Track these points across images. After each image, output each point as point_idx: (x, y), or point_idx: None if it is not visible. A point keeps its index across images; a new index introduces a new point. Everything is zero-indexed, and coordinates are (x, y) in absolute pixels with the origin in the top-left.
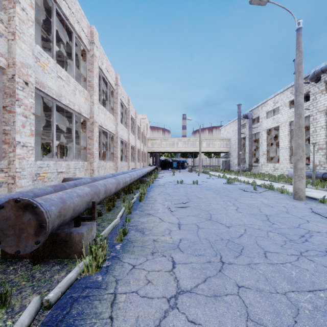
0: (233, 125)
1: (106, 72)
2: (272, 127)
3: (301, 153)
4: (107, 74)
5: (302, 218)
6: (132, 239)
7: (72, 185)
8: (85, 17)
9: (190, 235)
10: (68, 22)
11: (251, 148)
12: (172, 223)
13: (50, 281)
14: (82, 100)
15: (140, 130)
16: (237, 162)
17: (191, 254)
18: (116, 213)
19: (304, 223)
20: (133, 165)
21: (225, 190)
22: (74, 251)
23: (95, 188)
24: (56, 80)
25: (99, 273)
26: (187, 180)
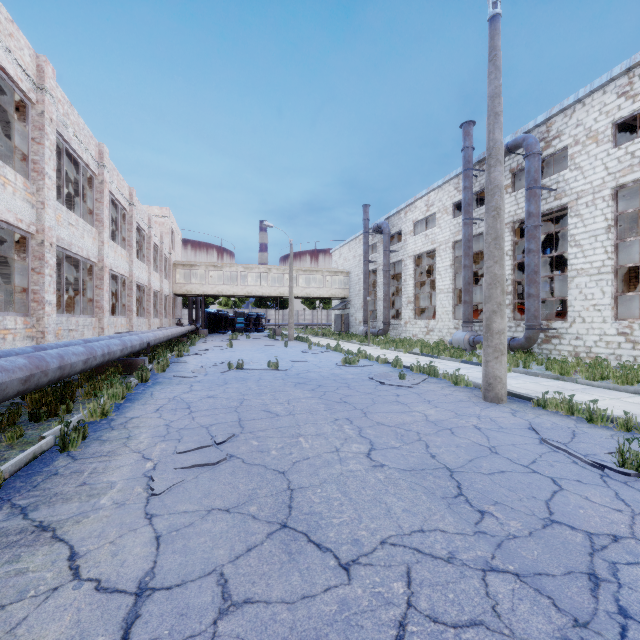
0: (355, 245)
1: None
2: (424, 252)
3: (500, 297)
4: None
5: (538, 471)
6: None
7: None
8: None
9: None
10: None
11: (387, 291)
12: (115, 585)
13: None
14: None
15: (149, 239)
16: (363, 318)
17: None
18: None
19: (555, 495)
20: (122, 325)
21: (339, 383)
22: None
23: None
24: None
25: None
26: (259, 358)
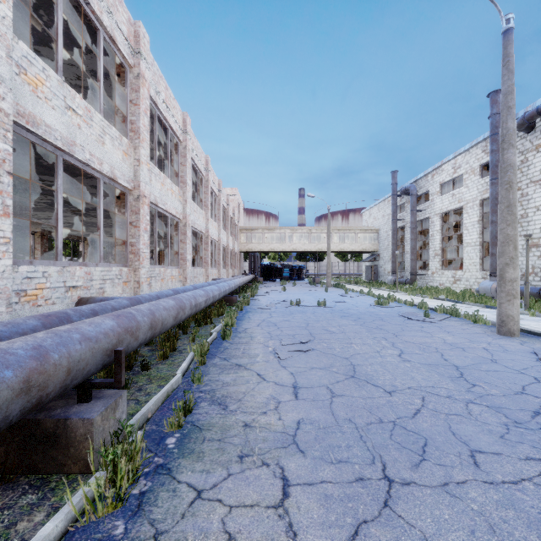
0: (383, 206)
1: (164, 108)
2: (451, 210)
3: (512, 252)
4: (167, 112)
5: (525, 373)
6: (201, 422)
7: (87, 312)
8: (123, 4)
9: (317, 413)
10: (90, 8)
11: (414, 245)
12: (283, 384)
13: (3, 540)
14: (117, 156)
15: (228, 213)
16: (391, 269)
17: (321, 460)
18: (177, 363)
19: (532, 384)
20: (215, 274)
21: (374, 317)
22: (73, 457)
23: (128, 320)
24: (63, 113)
25: (121, 513)
26: (308, 299)
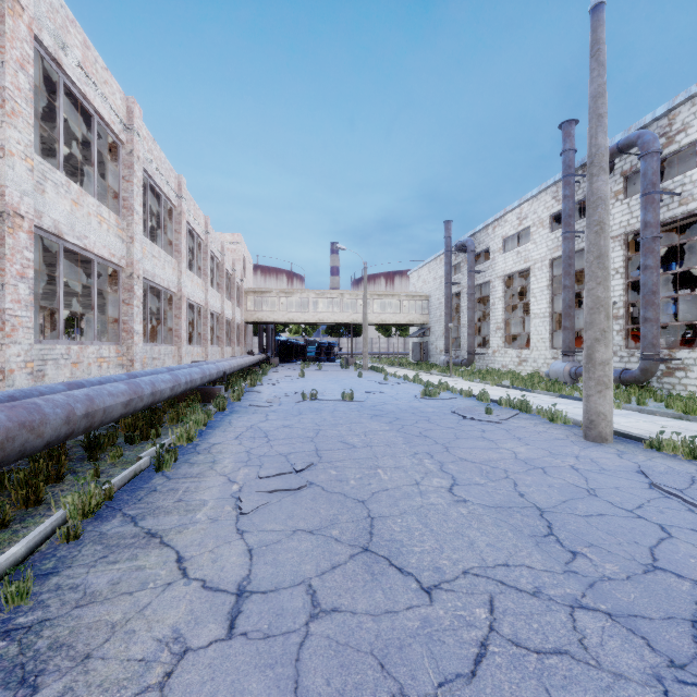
0: (435, 266)
1: (80, 77)
2: (515, 272)
3: (604, 323)
4: (88, 86)
5: (643, 516)
6: None
7: None
8: None
9: (259, 688)
10: None
11: (472, 317)
12: (218, 585)
13: None
14: None
15: (223, 267)
16: (445, 346)
17: None
18: (17, 539)
19: (662, 542)
20: (198, 354)
21: (418, 416)
22: None
23: None
24: None
25: None
26: (332, 388)
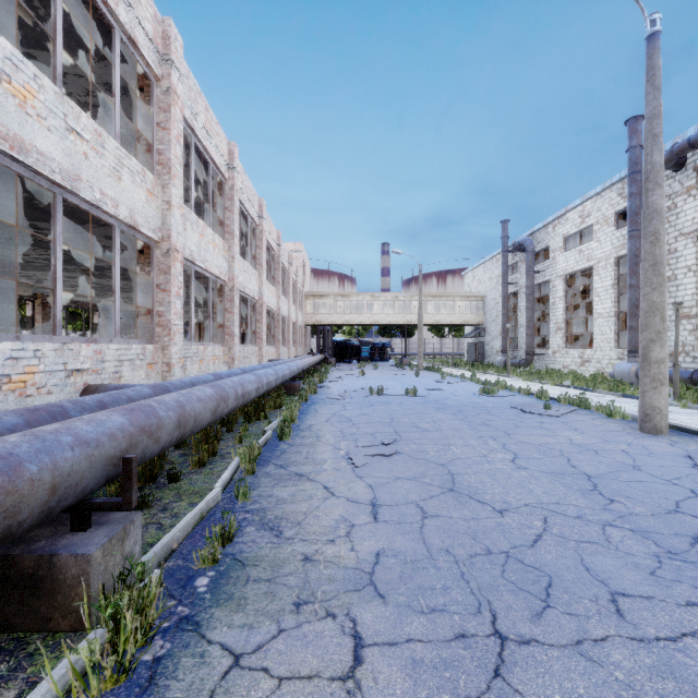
0: (491, 266)
1: (203, 135)
2: (577, 271)
3: (659, 325)
4: (207, 141)
5: (678, 484)
6: (245, 555)
7: (92, 405)
8: None
9: (403, 541)
10: None
11: (530, 317)
12: (358, 500)
13: None
14: (138, 196)
15: (289, 274)
16: (501, 347)
17: (408, 608)
18: (216, 473)
19: (688, 499)
20: (272, 353)
21: (479, 410)
22: (62, 608)
23: (145, 415)
24: (63, 137)
25: (125, 689)
26: (393, 385)
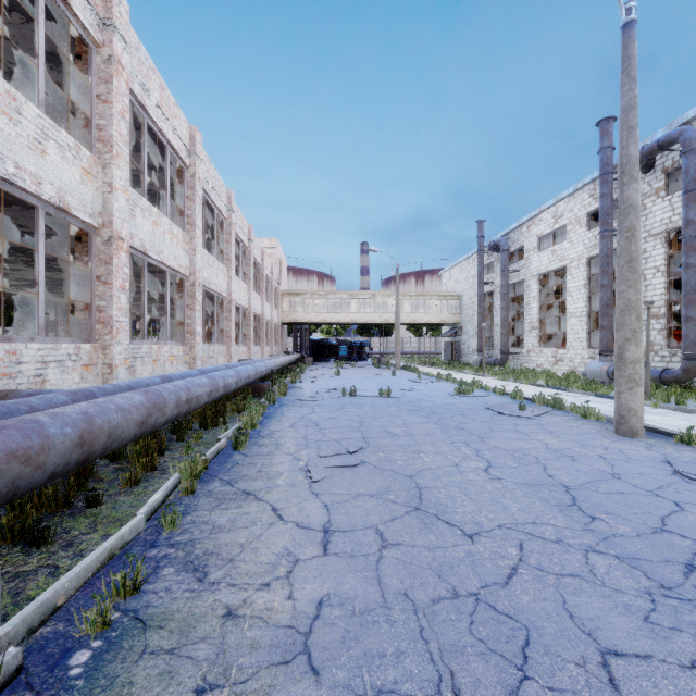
0: (467, 266)
1: (158, 116)
2: (551, 271)
3: (635, 324)
4: (163, 122)
5: (661, 495)
6: (151, 611)
7: None
8: None
9: (354, 581)
10: None
11: (505, 316)
12: (308, 526)
13: None
14: (70, 174)
15: (263, 271)
16: (477, 346)
17: (346, 690)
18: (150, 492)
19: (674, 513)
20: (243, 353)
21: (453, 411)
22: None
23: (23, 434)
24: None
25: None
26: (368, 386)
